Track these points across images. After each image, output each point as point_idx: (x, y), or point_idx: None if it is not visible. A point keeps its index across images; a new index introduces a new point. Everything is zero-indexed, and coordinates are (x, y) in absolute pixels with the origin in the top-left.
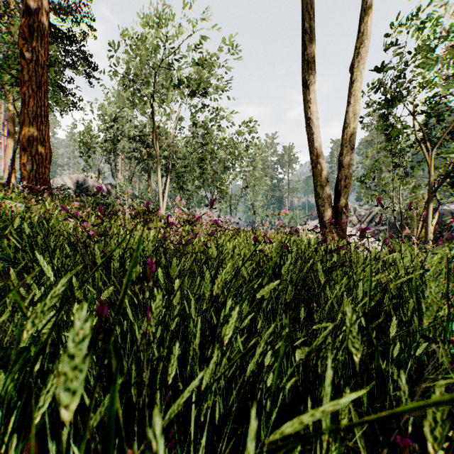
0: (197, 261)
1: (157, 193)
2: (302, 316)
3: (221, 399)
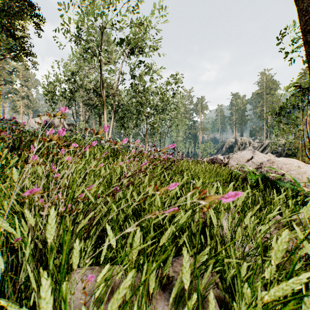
0: None
1: None
2: None
3: None
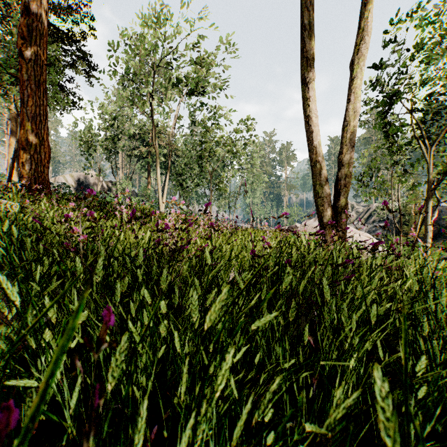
0: (192, 266)
1: (156, 190)
2: (305, 337)
3: (213, 440)
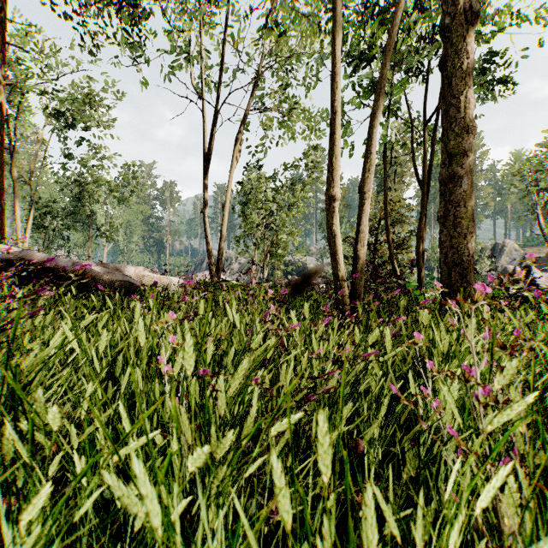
0: None
1: None
2: None
3: None
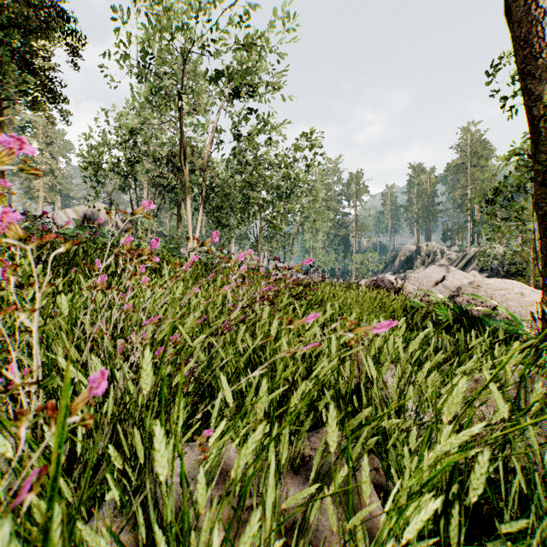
0: None
1: None
2: None
3: None
